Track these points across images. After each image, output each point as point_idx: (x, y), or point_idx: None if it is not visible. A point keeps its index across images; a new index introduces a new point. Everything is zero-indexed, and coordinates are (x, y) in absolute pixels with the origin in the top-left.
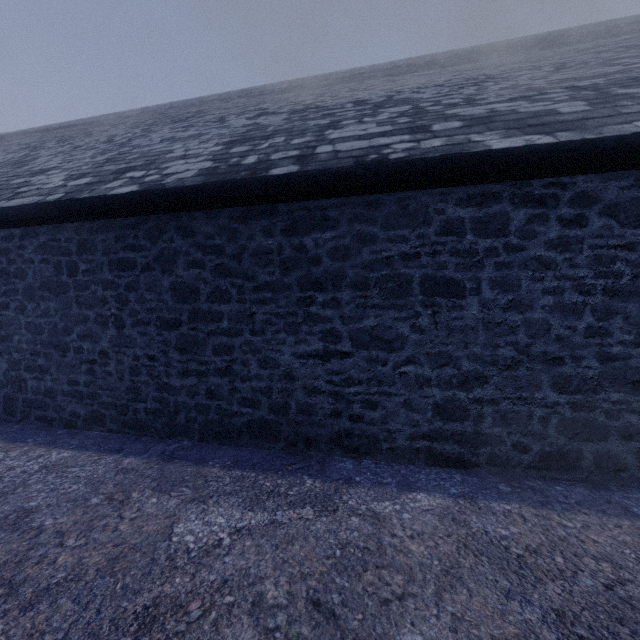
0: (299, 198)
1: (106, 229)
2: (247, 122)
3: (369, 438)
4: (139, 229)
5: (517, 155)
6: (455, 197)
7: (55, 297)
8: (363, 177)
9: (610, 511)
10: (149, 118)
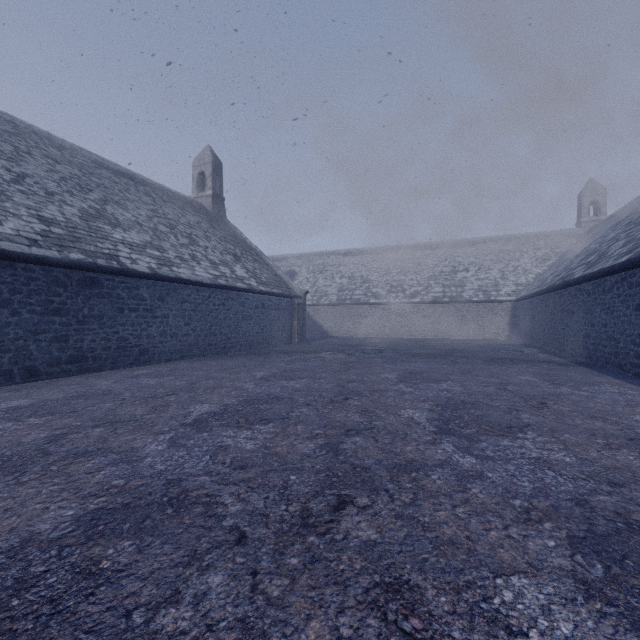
0: (559, 289)
1: (544, 297)
2: (608, 237)
3: (566, 350)
4: (547, 297)
5: (571, 281)
6: (573, 289)
7: (540, 314)
8: (560, 286)
9: (567, 360)
10: (631, 209)
